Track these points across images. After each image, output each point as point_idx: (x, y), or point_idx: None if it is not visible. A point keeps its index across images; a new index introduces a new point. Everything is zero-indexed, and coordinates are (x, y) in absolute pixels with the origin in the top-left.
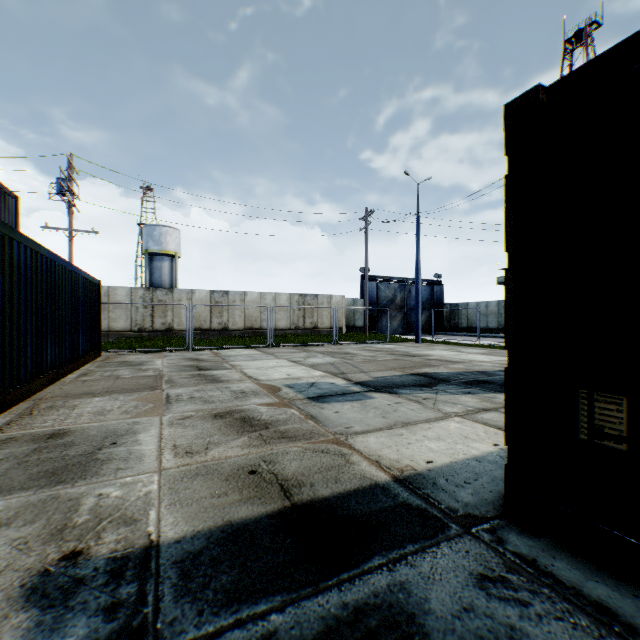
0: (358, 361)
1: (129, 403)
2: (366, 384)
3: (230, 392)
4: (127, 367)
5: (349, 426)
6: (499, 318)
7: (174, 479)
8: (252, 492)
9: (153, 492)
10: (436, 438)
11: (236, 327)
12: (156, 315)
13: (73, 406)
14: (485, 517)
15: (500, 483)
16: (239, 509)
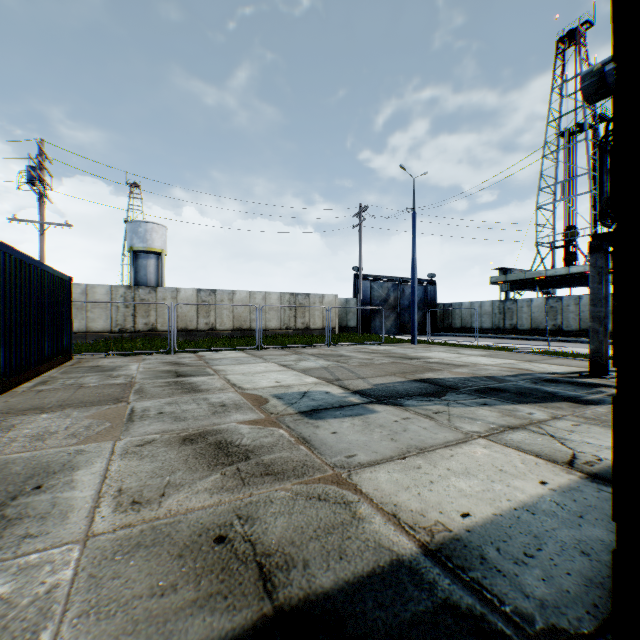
0: (354, 365)
1: (82, 422)
2: (366, 393)
3: (208, 405)
4: (96, 373)
5: (351, 454)
6: (493, 318)
7: (102, 556)
8: (215, 582)
9: (62, 585)
10: (464, 472)
11: (224, 327)
12: (138, 315)
13: (10, 427)
14: (581, 634)
15: (575, 555)
16: (189, 624)
